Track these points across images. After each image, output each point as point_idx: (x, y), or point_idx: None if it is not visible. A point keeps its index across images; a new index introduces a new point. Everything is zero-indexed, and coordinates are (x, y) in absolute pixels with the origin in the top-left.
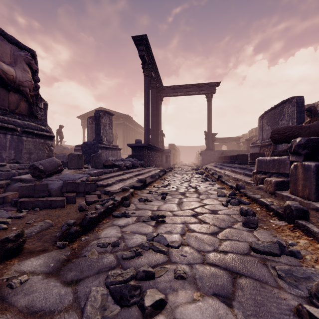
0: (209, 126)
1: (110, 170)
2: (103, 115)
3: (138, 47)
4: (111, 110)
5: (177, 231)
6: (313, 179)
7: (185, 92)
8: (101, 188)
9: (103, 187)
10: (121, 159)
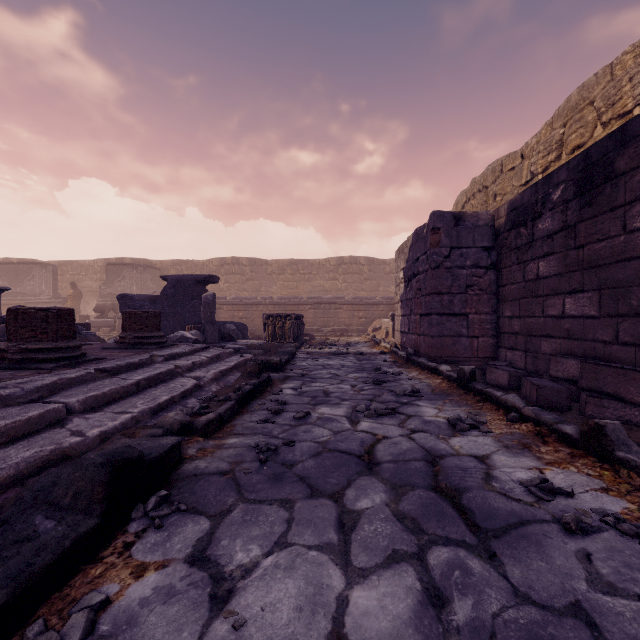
0: None
1: None
2: None
3: None
4: None
5: None
6: None
7: None
8: None
9: None
10: None
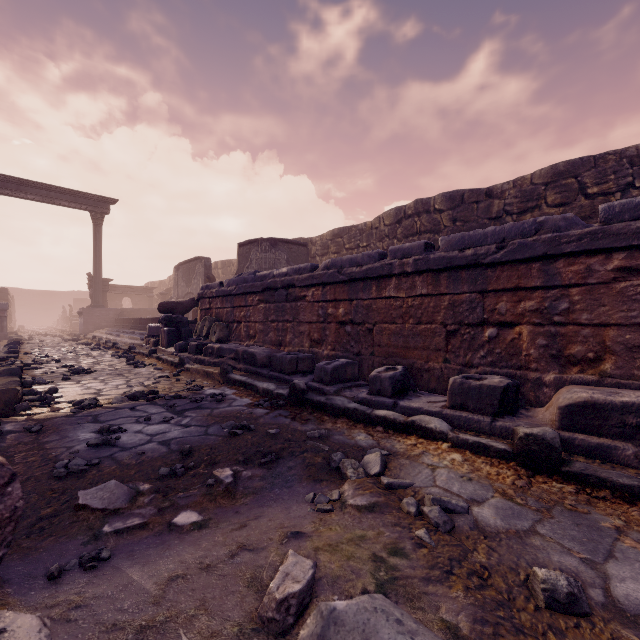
0: (98, 267)
1: None
2: None
3: None
4: None
5: (86, 367)
6: (166, 337)
7: (45, 197)
8: None
9: None
10: None
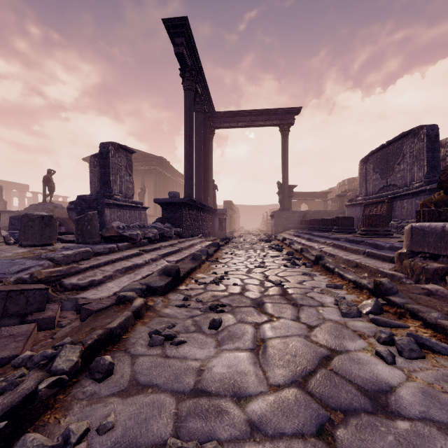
0: (285, 174)
1: (111, 247)
2: (116, 151)
3: (173, 40)
4: (136, 150)
5: None
6: None
7: (248, 122)
8: (72, 292)
9: (78, 289)
10: (140, 225)
